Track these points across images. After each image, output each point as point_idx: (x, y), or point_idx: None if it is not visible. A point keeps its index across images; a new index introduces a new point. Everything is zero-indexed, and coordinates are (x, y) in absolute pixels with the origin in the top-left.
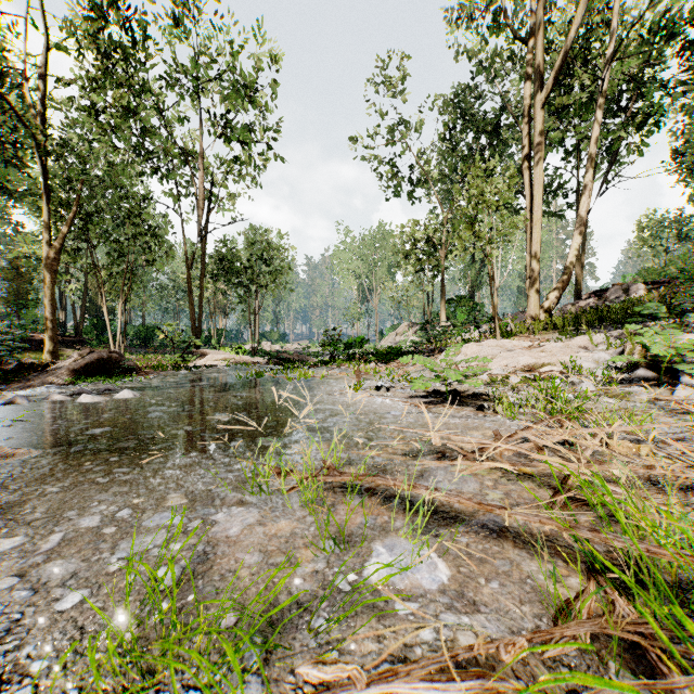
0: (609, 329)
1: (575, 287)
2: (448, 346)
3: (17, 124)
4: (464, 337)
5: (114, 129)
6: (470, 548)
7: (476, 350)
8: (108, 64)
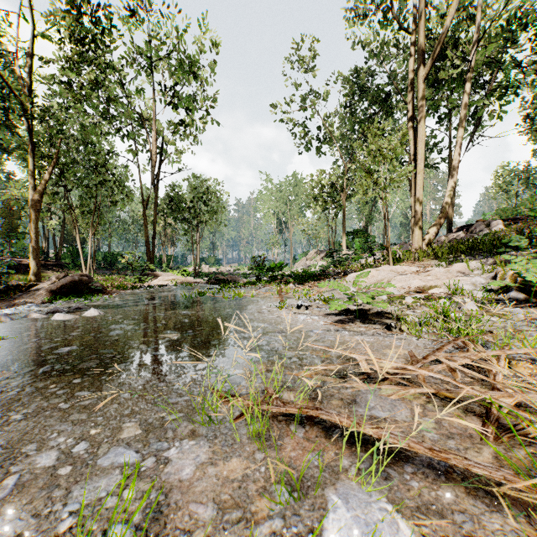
0: (480, 257)
1: (447, 223)
2: (350, 270)
3: (9, 94)
4: (362, 262)
5: (85, 98)
6: (423, 495)
7: (375, 274)
8: (81, 46)
